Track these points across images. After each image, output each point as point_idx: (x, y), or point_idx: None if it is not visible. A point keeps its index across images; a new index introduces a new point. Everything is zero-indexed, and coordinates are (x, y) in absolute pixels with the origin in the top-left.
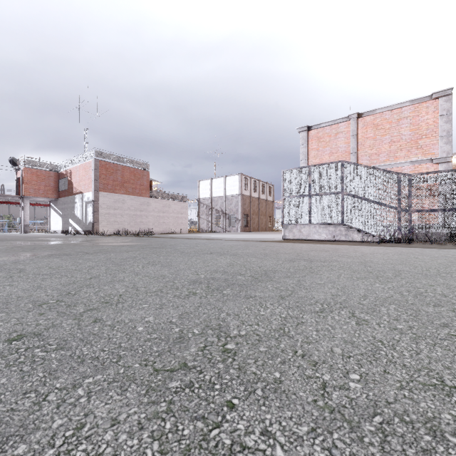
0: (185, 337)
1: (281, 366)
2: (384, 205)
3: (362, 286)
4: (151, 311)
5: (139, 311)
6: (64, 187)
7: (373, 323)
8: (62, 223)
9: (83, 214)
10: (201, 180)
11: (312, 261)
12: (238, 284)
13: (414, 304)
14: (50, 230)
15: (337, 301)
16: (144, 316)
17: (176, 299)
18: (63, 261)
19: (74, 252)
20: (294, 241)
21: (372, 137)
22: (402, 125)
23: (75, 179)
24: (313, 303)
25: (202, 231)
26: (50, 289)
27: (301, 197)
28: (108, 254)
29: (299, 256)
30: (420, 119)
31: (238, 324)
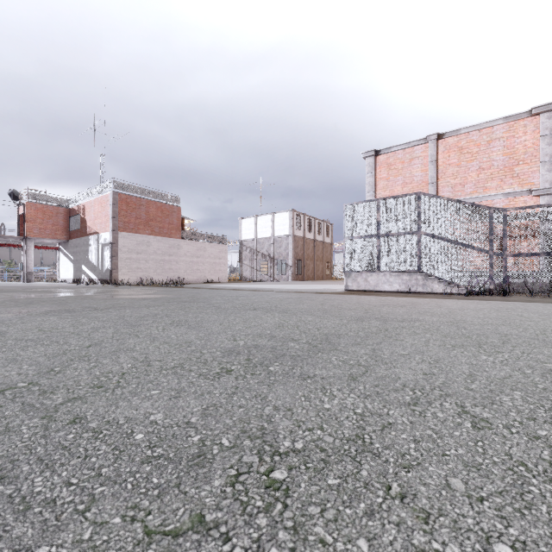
0: (207, 454)
1: (368, 523)
2: (472, 248)
3: (462, 358)
4: (162, 403)
5: (144, 401)
6: (76, 226)
7: (499, 426)
8: (73, 270)
9: (99, 260)
10: (243, 218)
11: (386, 320)
12: (290, 356)
13: (547, 390)
14: (60, 279)
15: (434, 385)
16: (150, 412)
17: (201, 381)
18: (62, 320)
19: (80, 308)
20: (359, 293)
21: (456, 163)
22: (493, 148)
23: (89, 217)
24: (400, 388)
25: (245, 280)
26: (27, 364)
27: (368, 238)
28: (122, 311)
29: (368, 314)
30: (516, 140)
31: (291, 427)
